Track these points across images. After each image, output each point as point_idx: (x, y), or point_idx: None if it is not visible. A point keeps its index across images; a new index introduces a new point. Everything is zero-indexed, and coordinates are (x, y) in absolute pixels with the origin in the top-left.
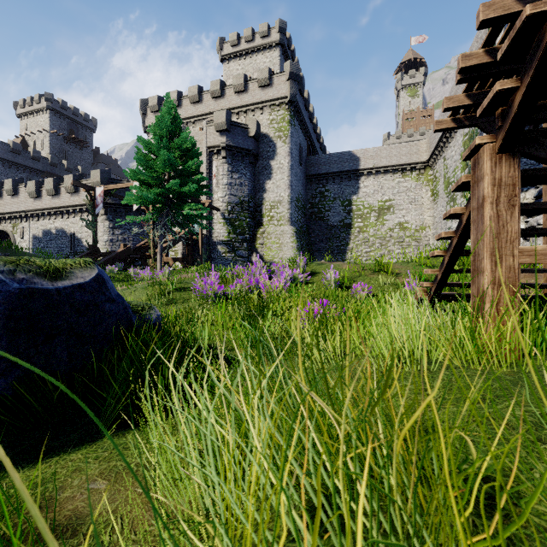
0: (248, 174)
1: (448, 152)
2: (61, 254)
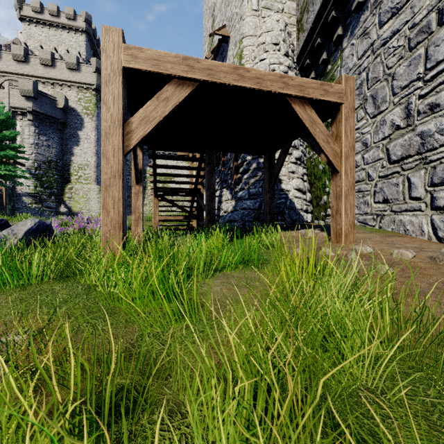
0: (56, 138)
1: None
2: None
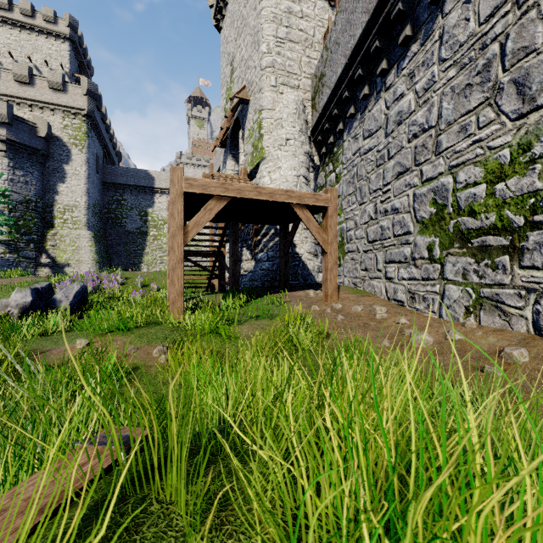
0: (36, 173)
1: None
2: None
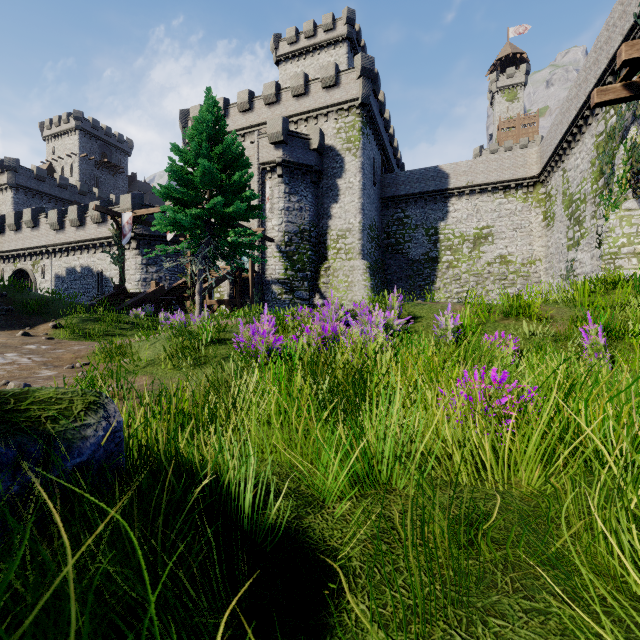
0: (309, 197)
1: (570, 161)
2: (87, 296)
